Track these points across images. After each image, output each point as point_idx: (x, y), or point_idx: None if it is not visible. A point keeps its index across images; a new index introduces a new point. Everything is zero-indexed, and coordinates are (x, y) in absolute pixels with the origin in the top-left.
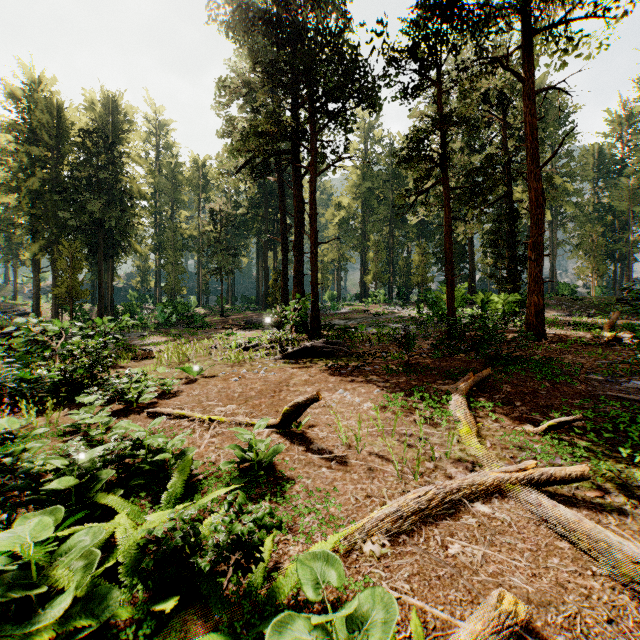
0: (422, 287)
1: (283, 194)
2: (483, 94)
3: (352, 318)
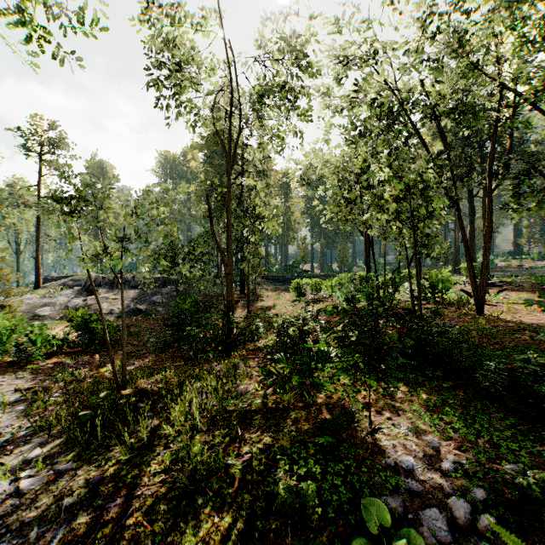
0: None
1: None
2: None
3: (507, 271)
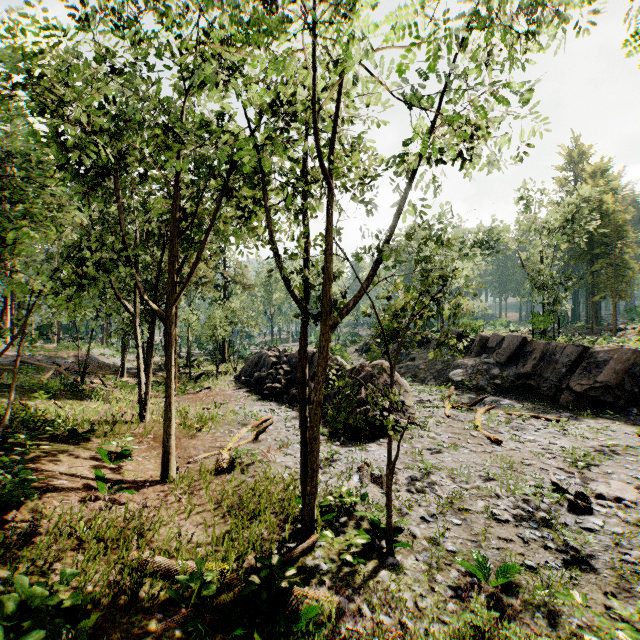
0: None
1: None
2: None
3: None
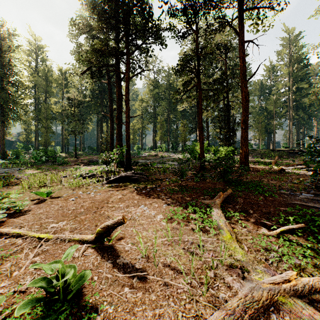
0: (184, 143)
1: (111, 90)
2: (215, 46)
3: (149, 159)
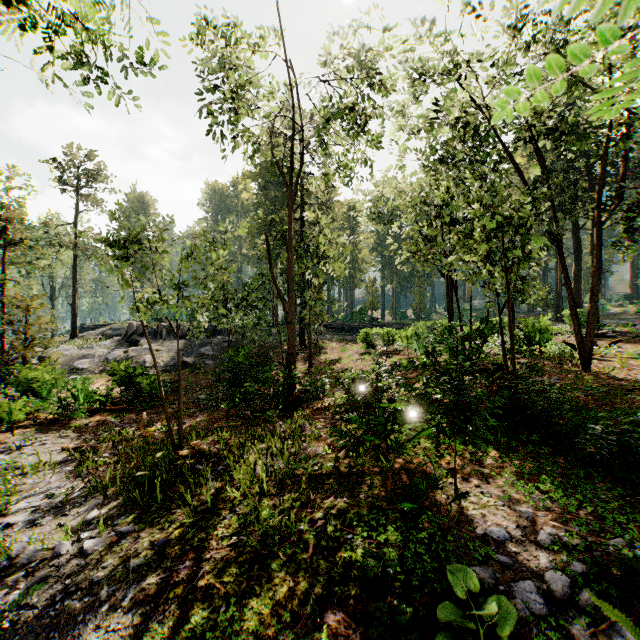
0: None
1: None
2: None
3: (622, 318)
